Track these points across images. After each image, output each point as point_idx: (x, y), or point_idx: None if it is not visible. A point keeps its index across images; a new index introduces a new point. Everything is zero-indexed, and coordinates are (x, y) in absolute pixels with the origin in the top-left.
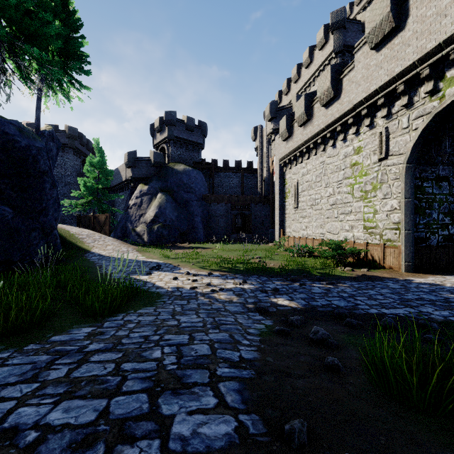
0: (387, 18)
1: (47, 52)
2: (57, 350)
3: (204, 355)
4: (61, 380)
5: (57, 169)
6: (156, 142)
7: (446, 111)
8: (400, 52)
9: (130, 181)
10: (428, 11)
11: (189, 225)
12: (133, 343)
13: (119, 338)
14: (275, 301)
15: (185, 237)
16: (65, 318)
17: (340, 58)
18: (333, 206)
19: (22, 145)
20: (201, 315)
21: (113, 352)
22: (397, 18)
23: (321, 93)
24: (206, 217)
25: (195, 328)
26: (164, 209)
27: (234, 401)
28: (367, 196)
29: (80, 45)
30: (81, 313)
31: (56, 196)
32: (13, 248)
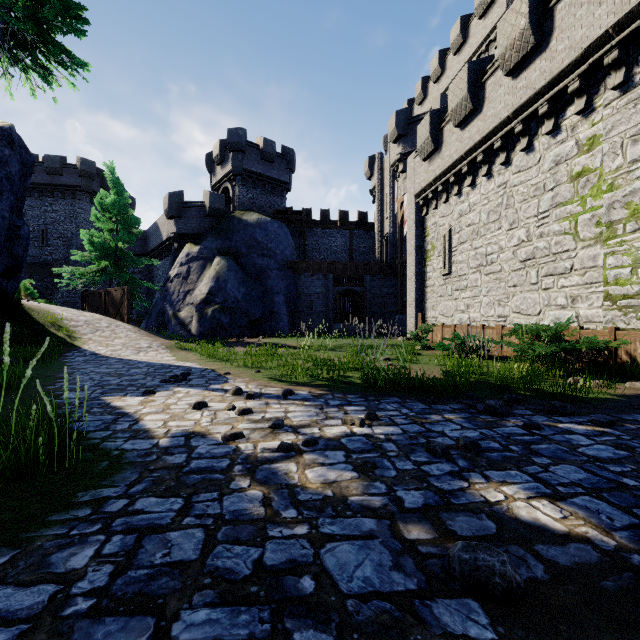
0: None
1: None
2: None
3: None
4: None
5: (64, 225)
6: (215, 181)
7: None
8: None
9: (173, 239)
10: None
11: (265, 309)
12: None
13: None
14: (503, 505)
15: (258, 328)
16: None
17: None
18: (526, 262)
19: None
20: None
21: None
22: None
23: (506, 46)
24: (292, 296)
25: None
26: (223, 282)
27: None
28: (616, 233)
29: None
30: None
31: None
32: None
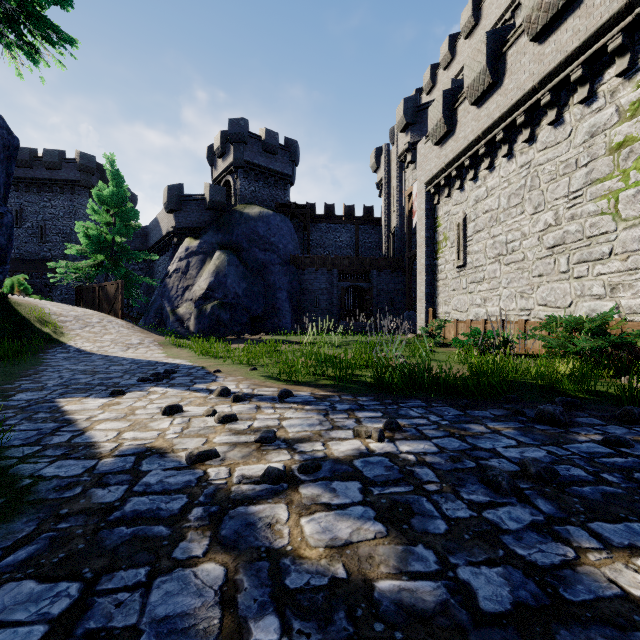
0: None
1: None
2: None
3: None
4: None
5: (63, 221)
6: (217, 175)
7: None
8: None
9: (173, 234)
10: None
11: (267, 305)
12: None
13: None
14: None
15: (260, 326)
16: None
17: None
18: (554, 248)
19: None
20: None
21: None
22: None
23: (533, 6)
24: (295, 292)
25: None
26: (223, 277)
27: None
28: None
29: None
30: None
31: None
32: None
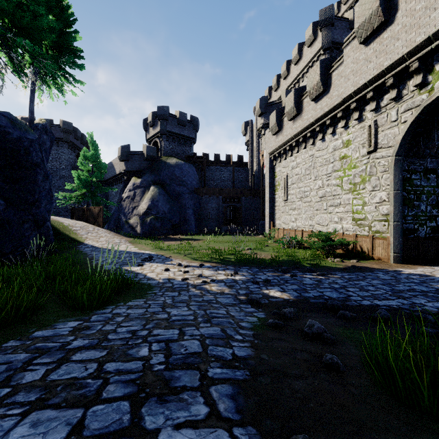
0: (376, 13)
1: (41, 46)
2: (38, 348)
3: (195, 353)
4: (35, 384)
5: (52, 163)
6: (149, 137)
7: (435, 104)
8: (389, 46)
9: (124, 174)
10: (418, 5)
11: (181, 218)
12: (120, 339)
13: (105, 333)
14: (267, 293)
15: (177, 229)
16: (52, 311)
17: (328, 55)
18: (322, 198)
19: (13, 136)
20: (192, 307)
21: (98, 349)
22: (386, 13)
23: (311, 87)
24: (197, 209)
25: (185, 321)
26: (156, 202)
27: (227, 409)
28: (356, 189)
29: (73, 39)
30: (69, 306)
31: (48, 188)
32: (5, 240)
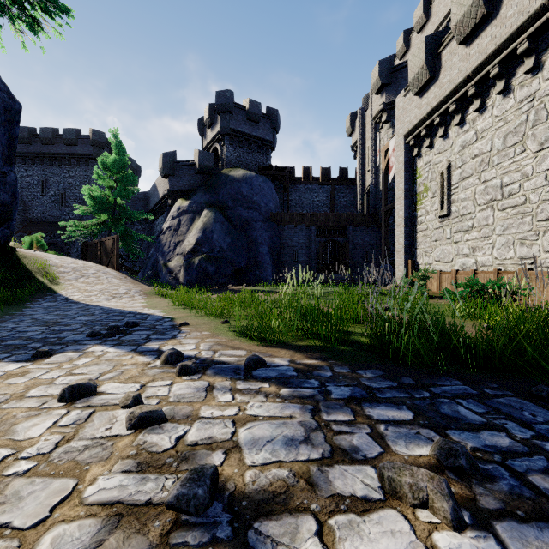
0: None
1: None
2: None
3: None
4: None
5: (79, 189)
6: (206, 143)
7: None
8: None
9: (167, 196)
10: None
11: (250, 259)
12: None
13: None
14: None
15: (243, 277)
16: None
17: None
18: None
19: None
20: None
21: None
22: None
23: None
24: (276, 247)
25: None
26: (210, 233)
27: None
28: None
29: None
30: None
31: None
32: None
